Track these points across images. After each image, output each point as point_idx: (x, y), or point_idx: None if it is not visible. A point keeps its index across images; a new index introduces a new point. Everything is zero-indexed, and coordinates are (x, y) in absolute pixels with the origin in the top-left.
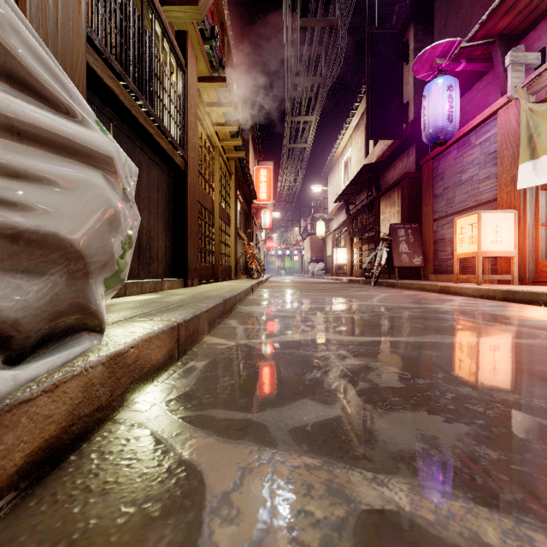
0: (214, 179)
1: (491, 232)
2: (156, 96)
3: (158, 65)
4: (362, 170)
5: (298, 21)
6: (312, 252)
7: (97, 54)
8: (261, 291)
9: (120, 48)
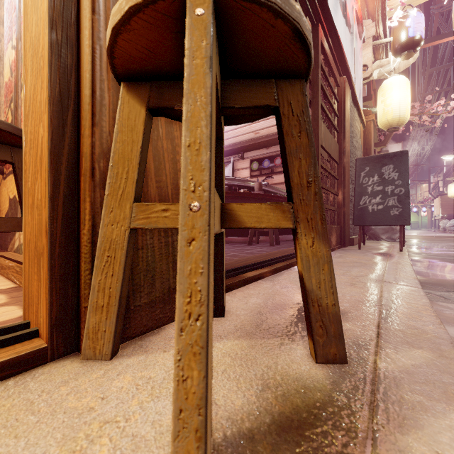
0: None
1: None
2: None
3: None
4: None
5: (427, 71)
6: (443, 210)
7: None
8: None
9: None
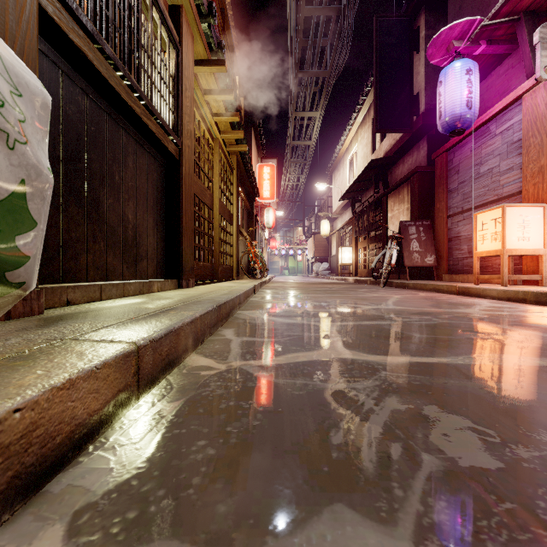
0: (214, 173)
1: (517, 227)
2: (143, 70)
3: (146, 36)
4: (369, 166)
5: (303, 10)
6: (316, 252)
7: (60, 3)
8: (263, 292)
9: (100, 13)
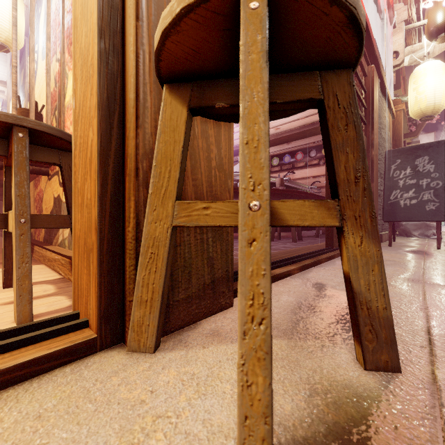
0: None
1: None
2: None
3: None
4: None
5: None
6: None
7: None
8: None
9: None
